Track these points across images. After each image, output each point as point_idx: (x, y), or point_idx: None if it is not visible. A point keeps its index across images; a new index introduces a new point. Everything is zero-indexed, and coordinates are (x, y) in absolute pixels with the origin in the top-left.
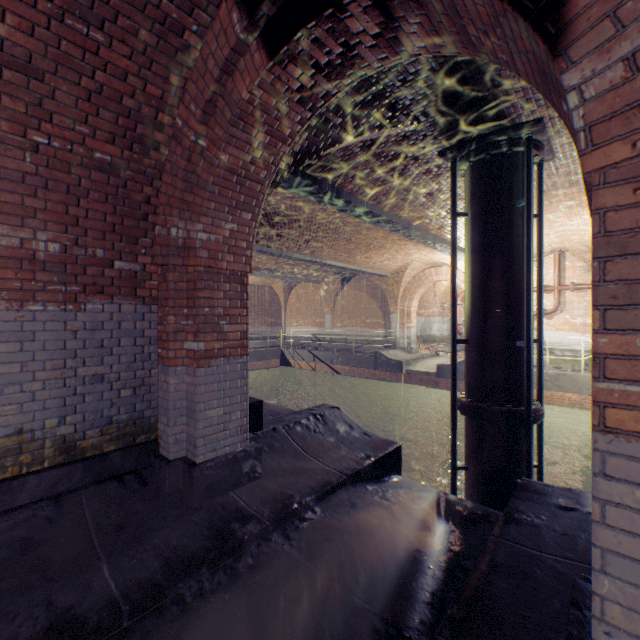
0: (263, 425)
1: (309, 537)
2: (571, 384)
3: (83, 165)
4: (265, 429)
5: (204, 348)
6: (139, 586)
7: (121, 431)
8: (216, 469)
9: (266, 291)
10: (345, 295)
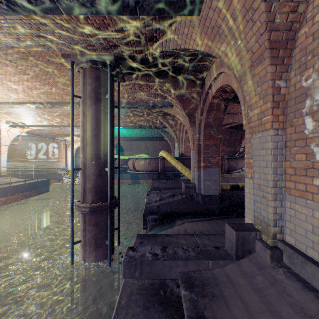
0: (226, 244)
1: None
2: None
3: None
4: (224, 247)
5: None
6: None
7: None
8: None
9: None
10: None
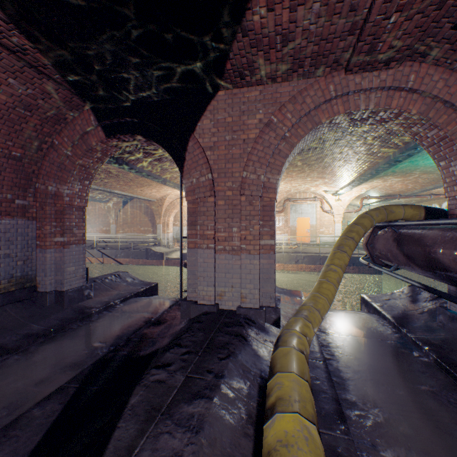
0: (89, 279)
1: (119, 310)
2: None
3: (6, 157)
4: (90, 281)
5: (67, 240)
6: (55, 325)
7: (18, 281)
8: (73, 293)
9: None
10: (126, 211)
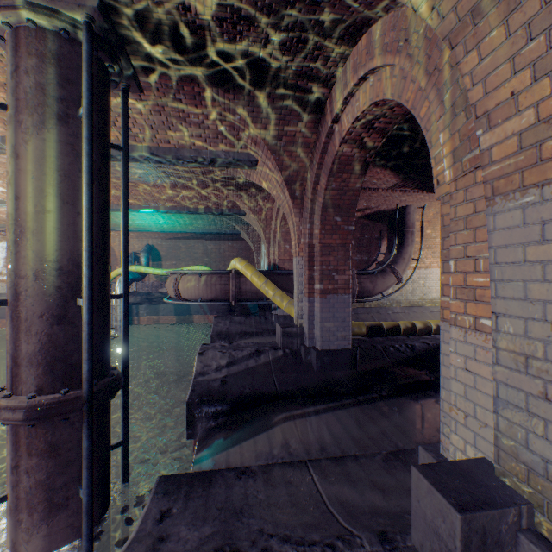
0: (413, 529)
1: (379, 443)
2: None
3: None
4: (407, 537)
5: None
6: None
7: None
8: None
9: None
10: None
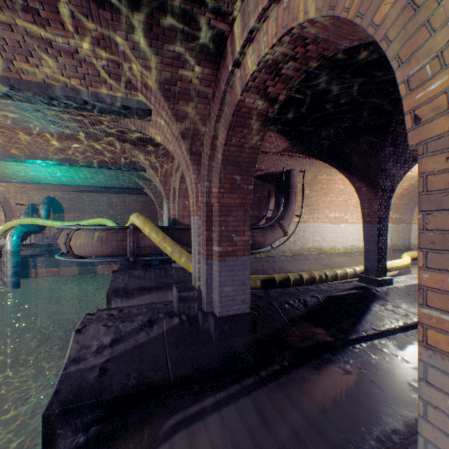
0: None
1: None
2: None
3: None
4: None
5: None
6: None
7: None
8: None
9: None
10: None
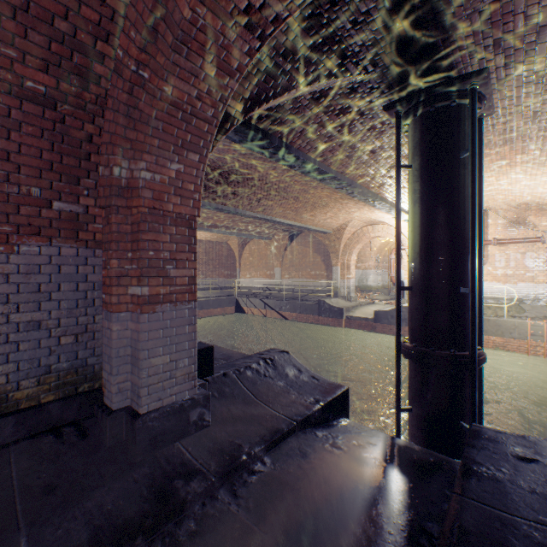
0: (214, 370)
1: (258, 494)
2: (495, 328)
3: (12, 94)
4: (216, 374)
5: (148, 293)
6: None
7: (61, 380)
8: (161, 420)
9: (223, 247)
10: (292, 250)
